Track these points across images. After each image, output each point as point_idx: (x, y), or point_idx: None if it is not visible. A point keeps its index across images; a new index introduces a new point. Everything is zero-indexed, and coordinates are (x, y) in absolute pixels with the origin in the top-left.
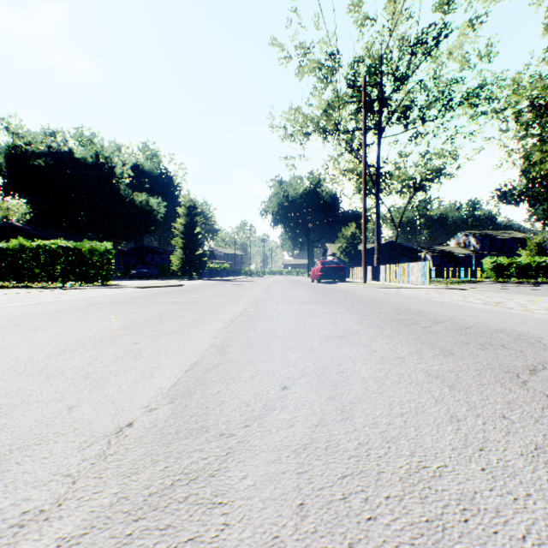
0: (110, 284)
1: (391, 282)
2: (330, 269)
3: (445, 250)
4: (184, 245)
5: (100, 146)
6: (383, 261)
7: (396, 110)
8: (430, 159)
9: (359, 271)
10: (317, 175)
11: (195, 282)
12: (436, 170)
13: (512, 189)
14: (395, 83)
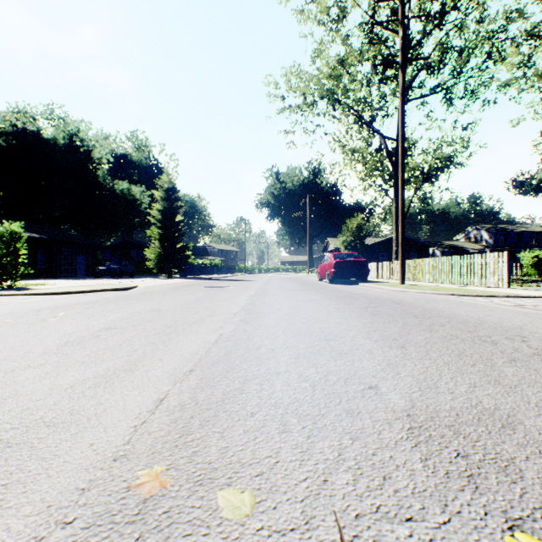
0: (13, 287)
1: (429, 281)
2: (347, 264)
3: (455, 245)
4: (161, 235)
5: (74, 127)
6: (390, 257)
7: (424, 65)
8: (441, 145)
9: (374, 268)
10: (321, 154)
11: (163, 283)
12: (446, 158)
13: (531, 178)
14: (424, 27)
